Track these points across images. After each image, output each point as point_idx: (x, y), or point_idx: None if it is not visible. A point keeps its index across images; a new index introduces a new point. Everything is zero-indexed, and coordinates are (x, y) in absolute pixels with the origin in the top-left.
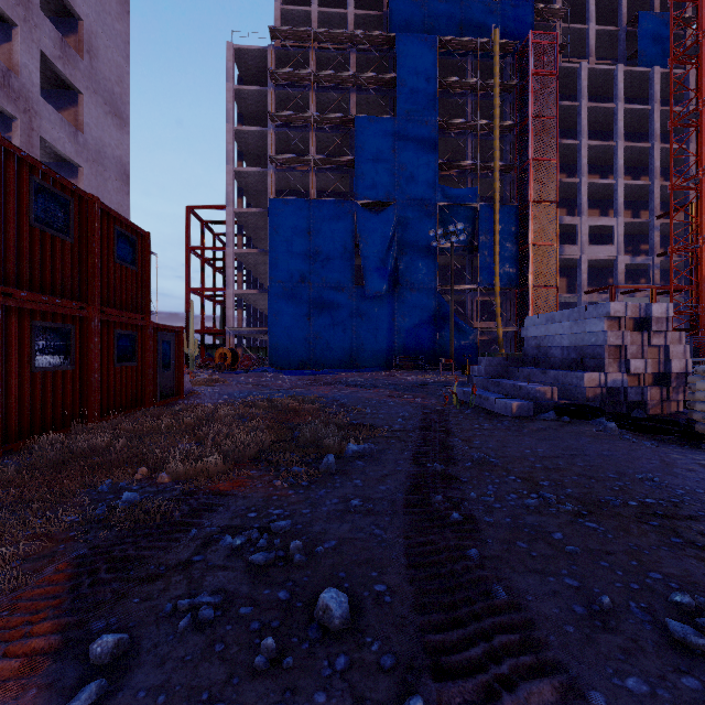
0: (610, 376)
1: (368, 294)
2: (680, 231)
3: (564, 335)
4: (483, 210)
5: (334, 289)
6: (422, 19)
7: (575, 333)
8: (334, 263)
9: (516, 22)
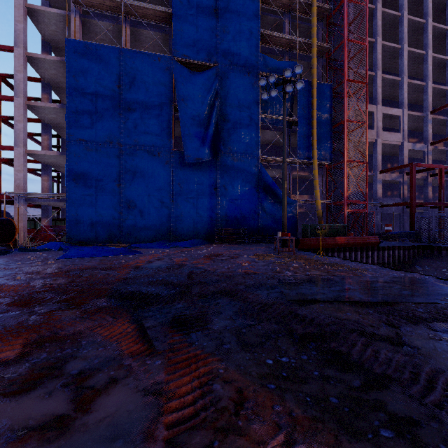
0: None
1: (187, 160)
2: (436, 129)
3: None
4: None
5: (149, 152)
6: None
7: None
8: (149, 124)
9: None
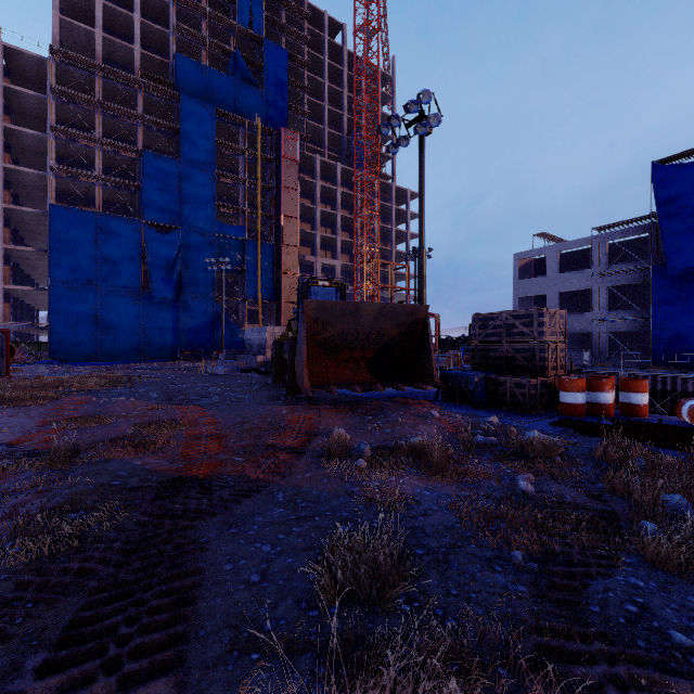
0: (268, 356)
1: (155, 299)
2: None
3: (257, 339)
4: (250, 244)
5: (122, 292)
6: (204, 83)
7: (259, 338)
8: (122, 271)
9: (276, 110)
